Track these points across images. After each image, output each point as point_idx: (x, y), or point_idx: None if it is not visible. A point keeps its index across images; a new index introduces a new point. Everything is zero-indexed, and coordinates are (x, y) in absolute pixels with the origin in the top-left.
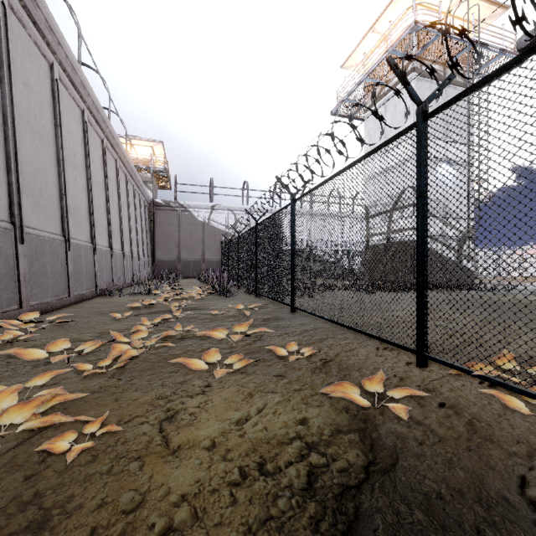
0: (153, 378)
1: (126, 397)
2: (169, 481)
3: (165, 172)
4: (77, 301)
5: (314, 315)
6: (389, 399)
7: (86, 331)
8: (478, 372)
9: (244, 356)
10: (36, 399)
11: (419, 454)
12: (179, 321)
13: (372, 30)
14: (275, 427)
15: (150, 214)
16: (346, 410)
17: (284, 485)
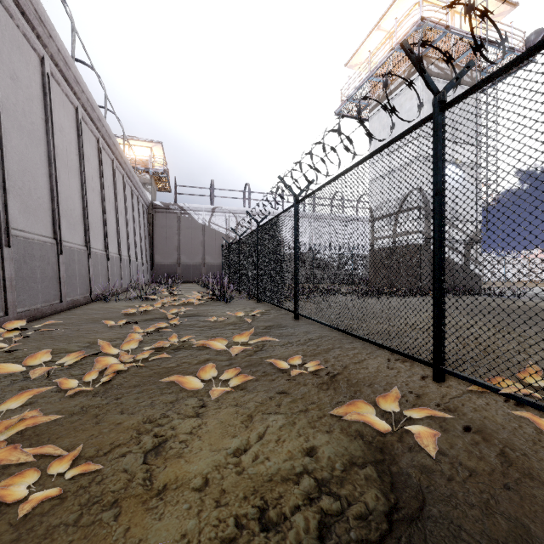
0: (142, 397)
1: (109, 420)
2: (149, 537)
3: (164, 174)
4: (70, 308)
5: (319, 322)
6: (406, 422)
7: (75, 340)
8: (505, 390)
9: (244, 369)
10: (0, 426)
11: (449, 494)
12: (176, 329)
13: (377, 27)
14: (279, 459)
15: (149, 217)
16: (359, 436)
17: (290, 541)
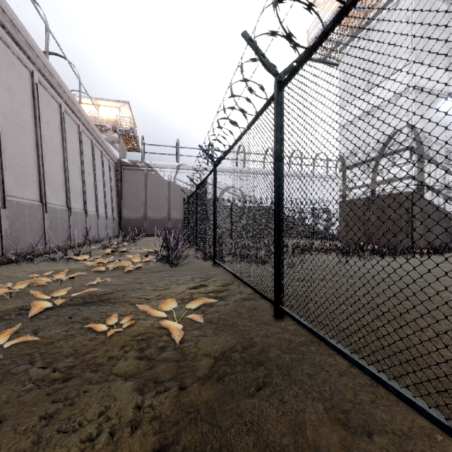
0: None
1: None
2: None
3: (131, 133)
4: None
5: (361, 369)
6: None
7: None
8: None
9: None
10: None
11: None
12: None
13: None
14: None
15: (117, 174)
16: None
17: None
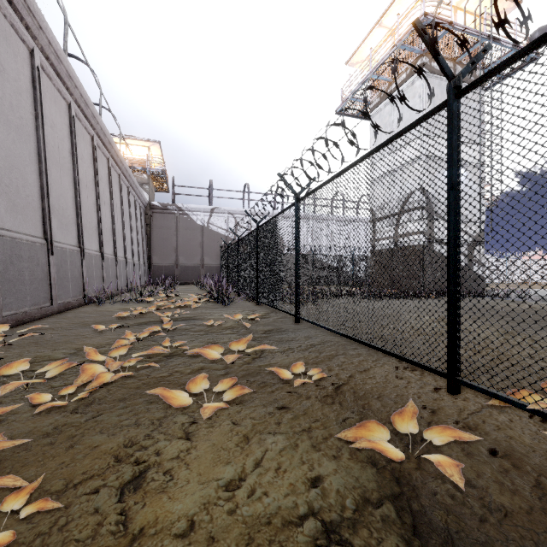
0: (126, 413)
1: (85, 443)
2: None
3: (162, 174)
4: (61, 311)
5: (321, 326)
6: (423, 443)
7: (61, 346)
8: (532, 405)
9: (241, 379)
10: None
11: (484, 542)
12: (170, 333)
13: (378, 24)
14: (279, 494)
15: (146, 218)
16: (371, 462)
17: None
